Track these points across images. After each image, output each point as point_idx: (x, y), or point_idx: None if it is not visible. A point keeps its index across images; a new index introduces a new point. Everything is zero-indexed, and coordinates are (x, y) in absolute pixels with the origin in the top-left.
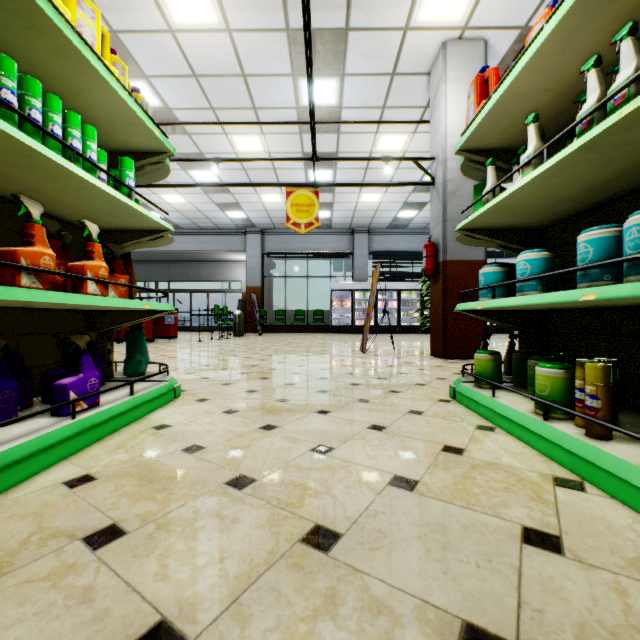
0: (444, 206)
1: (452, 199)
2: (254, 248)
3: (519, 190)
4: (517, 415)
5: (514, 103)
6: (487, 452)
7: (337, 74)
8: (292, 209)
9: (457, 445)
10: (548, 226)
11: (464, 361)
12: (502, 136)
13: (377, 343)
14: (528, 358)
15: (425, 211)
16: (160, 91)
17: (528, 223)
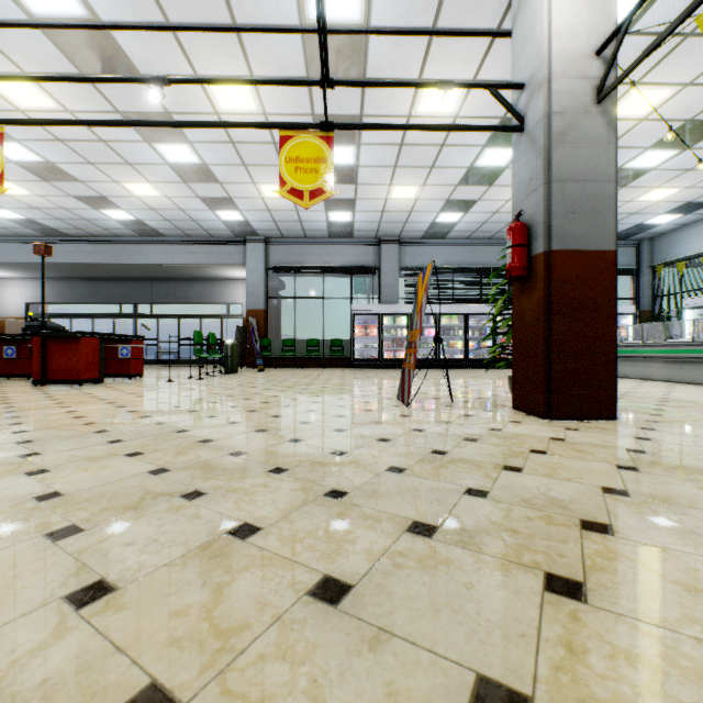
0: (546, 158)
1: (561, 145)
2: (255, 261)
3: None
4: None
5: None
6: None
7: None
8: (288, 166)
9: None
10: None
11: (587, 424)
12: None
13: (417, 384)
14: None
15: (472, 214)
16: None
17: None
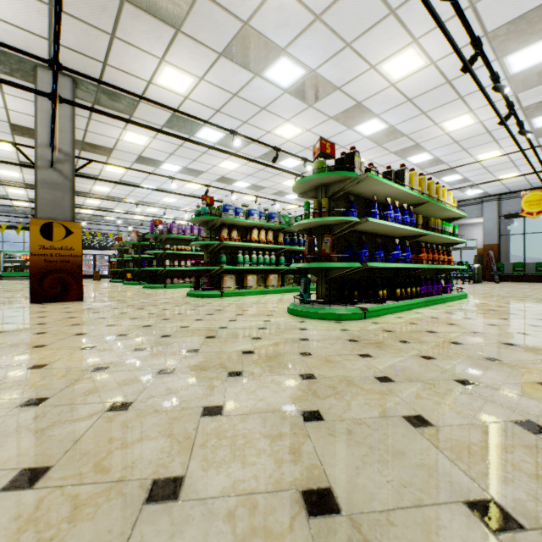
0: None
1: None
2: (490, 213)
3: None
4: None
5: None
6: None
7: None
8: (525, 204)
9: None
10: None
11: None
12: None
13: None
14: None
15: None
16: (433, 153)
17: None
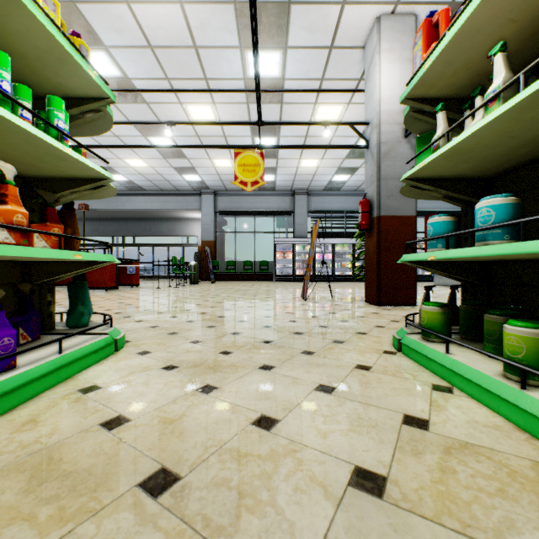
0: (378, 166)
1: (385, 160)
2: (208, 207)
3: (485, 127)
4: (483, 378)
5: (472, 38)
6: (456, 425)
7: (280, 47)
8: (239, 169)
9: (418, 414)
10: (496, 175)
11: (397, 308)
12: (452, 81)
13: (315, 290)
14: (478, 310)
15: (356, 175)
16: (119, 61)
17: (477, 172)
